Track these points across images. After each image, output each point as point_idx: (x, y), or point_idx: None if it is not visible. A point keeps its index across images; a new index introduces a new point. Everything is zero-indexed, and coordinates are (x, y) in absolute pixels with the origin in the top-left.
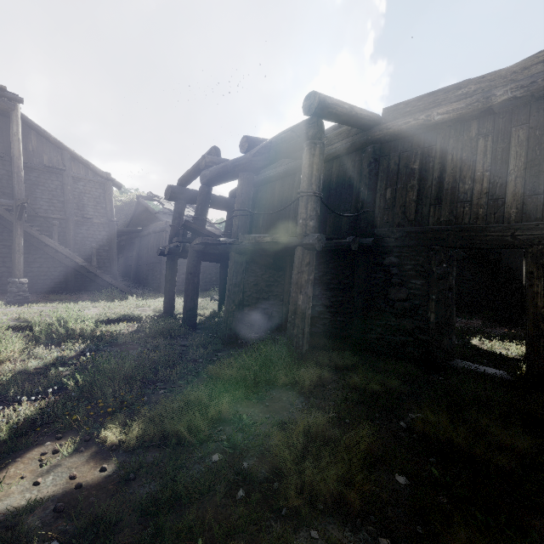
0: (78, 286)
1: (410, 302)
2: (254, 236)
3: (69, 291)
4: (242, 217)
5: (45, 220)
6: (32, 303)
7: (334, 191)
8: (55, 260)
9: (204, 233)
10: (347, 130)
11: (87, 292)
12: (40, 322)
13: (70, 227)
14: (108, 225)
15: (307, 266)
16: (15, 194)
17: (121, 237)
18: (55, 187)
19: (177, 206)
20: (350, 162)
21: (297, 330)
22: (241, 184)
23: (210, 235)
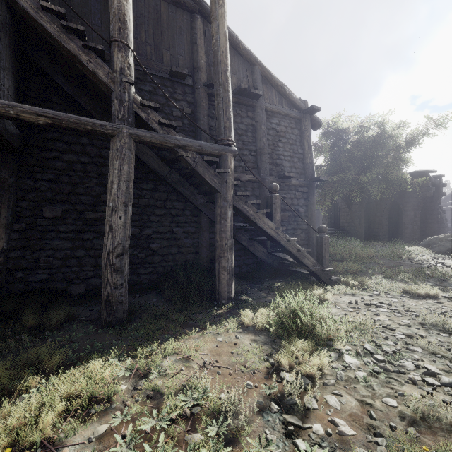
0: None
1: None
2: None
3: None
4: None
5: None
6: None
7: None
8: None
9: None
10: None
11: None
12: None
13: None
14: None
15: None
16: None
17: None
18: None
19: None
20: None
21: None
22: None
23: None
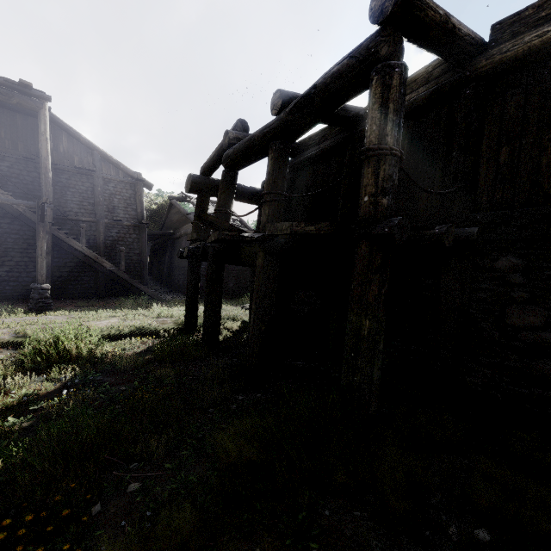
0: (108, 291)
1: (550, 331)
2: (290, 224)
3: (99, 296)
4: (274, 203)
5: (75, 223)
6: (57, 309)
7: (405, 164)
8: (85, 264)
9: (224, 227)
10: (425, 73)
11: (116, 298)
12: (39, 337)
13: (100, 230)
14: (138, 228)
15: (377, 272)
16: (43, 196)
17: (155, 241)
18: (86, 189)
19: (199, 199)
20: (432, 118)
21: (361, 377)
22: (273, 157)
23: (232, 231)
